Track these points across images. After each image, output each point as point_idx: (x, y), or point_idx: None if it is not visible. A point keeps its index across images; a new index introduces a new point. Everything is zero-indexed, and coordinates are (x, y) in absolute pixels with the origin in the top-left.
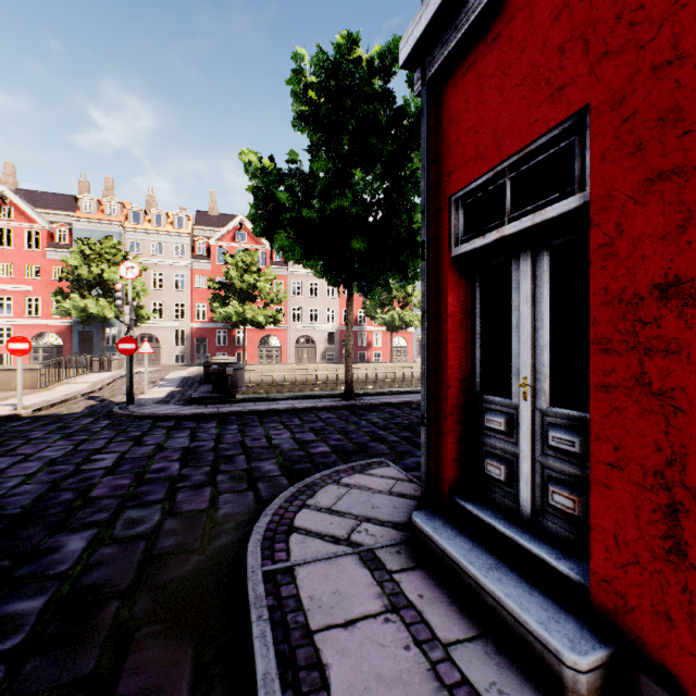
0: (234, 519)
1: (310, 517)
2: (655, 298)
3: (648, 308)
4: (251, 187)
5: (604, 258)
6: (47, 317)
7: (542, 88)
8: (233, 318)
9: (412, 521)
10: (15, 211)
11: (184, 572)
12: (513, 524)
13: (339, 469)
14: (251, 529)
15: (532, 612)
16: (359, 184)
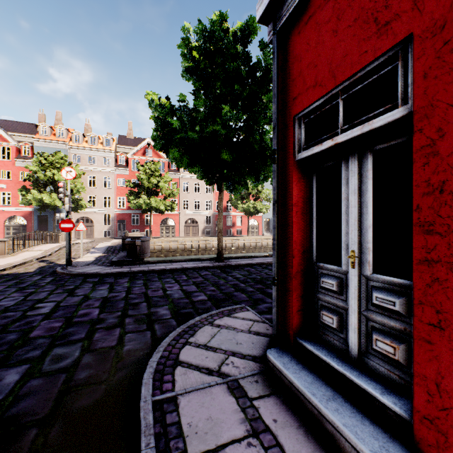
0: (135, 354)
1: (191, 352)
2: None
3: None
4: (153, 117)
5: (426, 156)
6: (16, 205)
7: (370, 26)
8: (143, 206)
9: (267, 357)
10: None
11: (92, 401)
12: (344, 362)
13: (213, 313)
14: (147, 362)
15: (366, 442)
16: (227, 115)
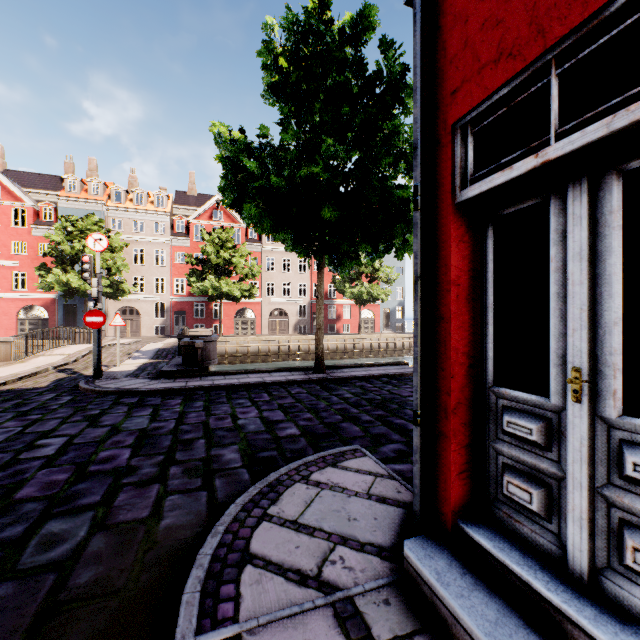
0: (177, 535)
1: (271, 535)
2: None
3: None
4: (220, 157)
5: None
6: (33, 290)
7: None
8: (209, 291)
9: (404, 555)
10: (2, 190)
11: (91, 636)
12: (559, 582)
13: (309, 460)
14: (196, 551)
15: None
16: (330, 150)
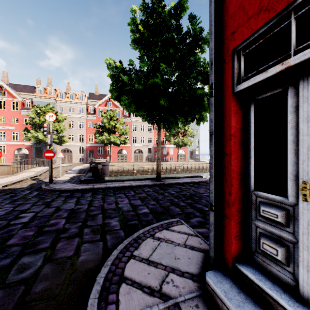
0: (87, 265)
1: (135, 267)
2: None
3: None
4: (110, 75)
5: None
6: (21, 141)
7: None
8: (105, 141)
9: (206, 280)
10: (7, 93)
11: None
12: (294, 301)
13: (154, 226)
14: (97, 274)
15: None
16: (164, 70)
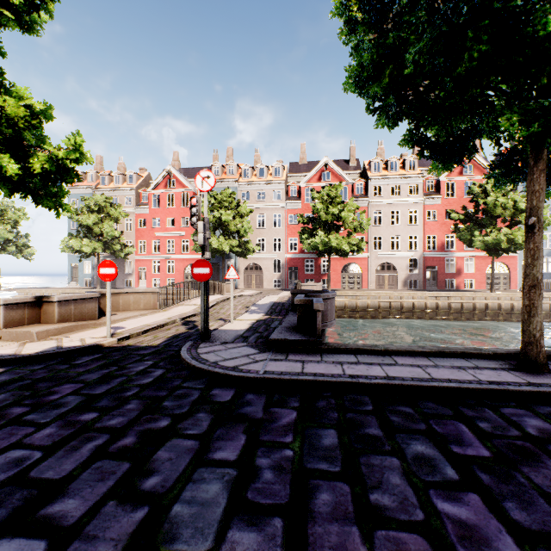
0: None
1: None
2: None
3: None
4: None
5: None
6: (192, 253)
7: None
8: (319, 247)
9: None
10: (176, 182)
11: None
12: None
13: None
14: None
15: None
16: None
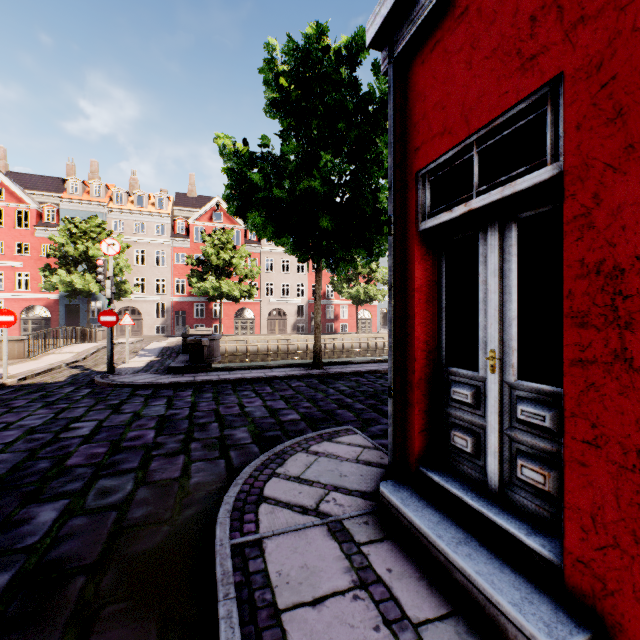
0: (205, 488)
1: (279, 486)
2: (637, 270)
3: (629, 280)
4: (226, 169)
5: (579, 229)
6: (36, 291)
7: (512, 59)
8: (210, 292)
9: (380, 491)
10: (6, 192)
11: (153, 544)
12: (481, 497)
13: (308, 437)
14: (222, 498)
15: (504, 592)
16: (327, 165)
